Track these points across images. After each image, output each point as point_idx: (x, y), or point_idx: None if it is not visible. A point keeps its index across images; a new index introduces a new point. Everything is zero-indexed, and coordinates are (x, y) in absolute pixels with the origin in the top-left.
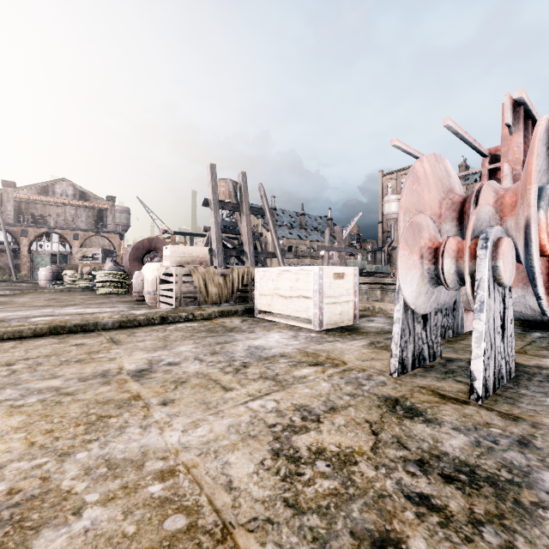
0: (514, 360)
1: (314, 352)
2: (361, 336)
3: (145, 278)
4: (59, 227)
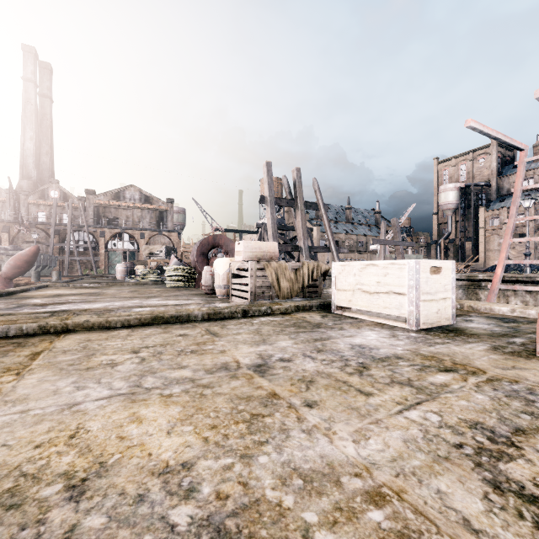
0: None
1: (432, 356)
2: (473, 339)
3: (216, 272)
4: (129, 228)
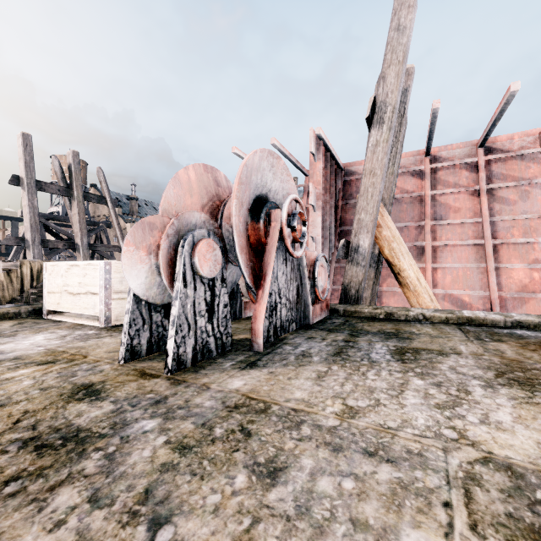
0: (231, 337)
1: (63, 351)
2: None
3: None
4: None
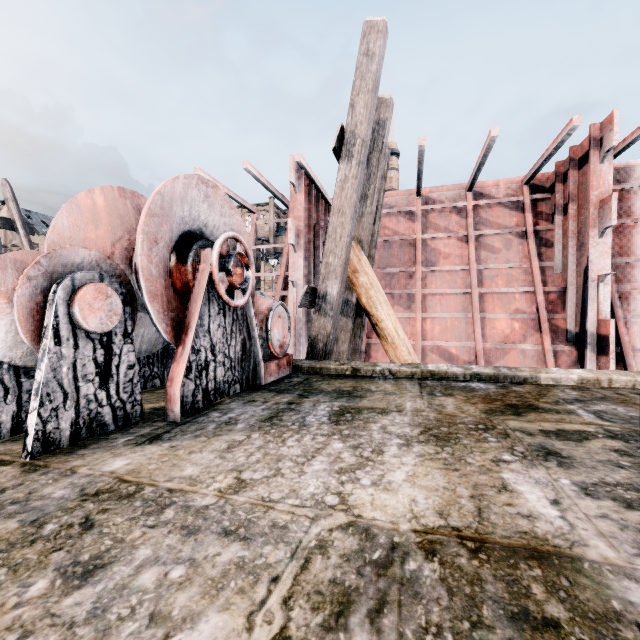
0: (140, 405)
1: None
2: None
3: None
4: None
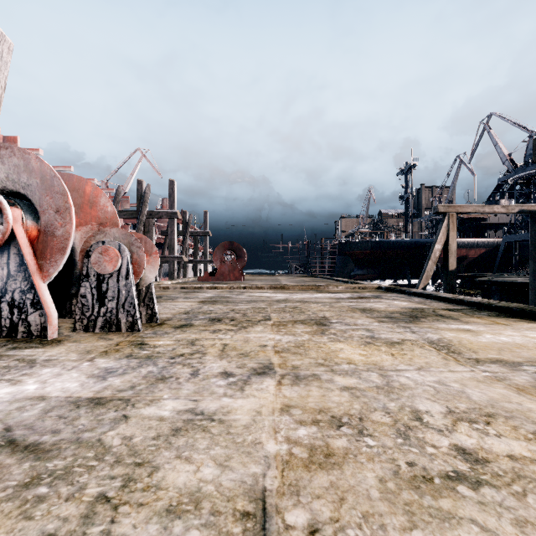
0: None
1: (102, 352)
2: None
3: None
4: None
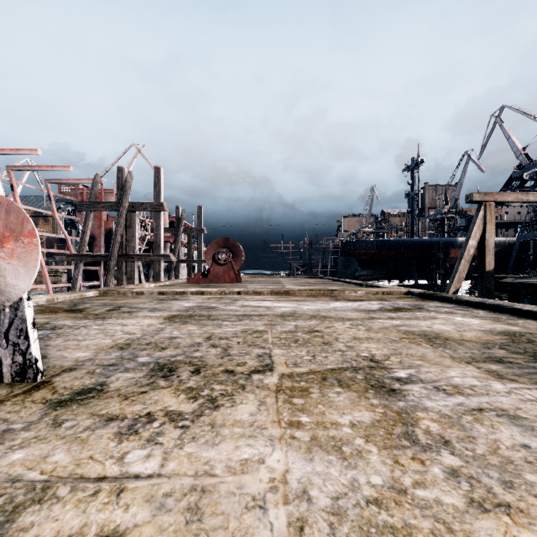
0: None
1: None
2: None
3: None
4: None
